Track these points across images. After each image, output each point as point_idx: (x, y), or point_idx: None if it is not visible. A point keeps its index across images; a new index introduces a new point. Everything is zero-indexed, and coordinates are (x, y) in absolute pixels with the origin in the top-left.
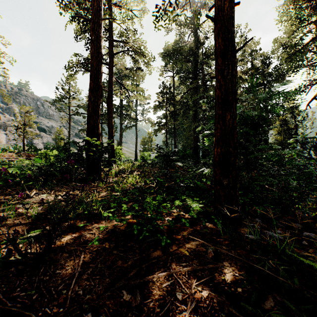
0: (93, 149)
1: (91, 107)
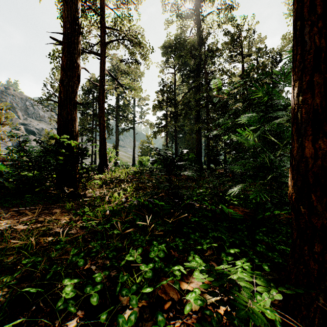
0: (61, 150)
1: (64, 92)
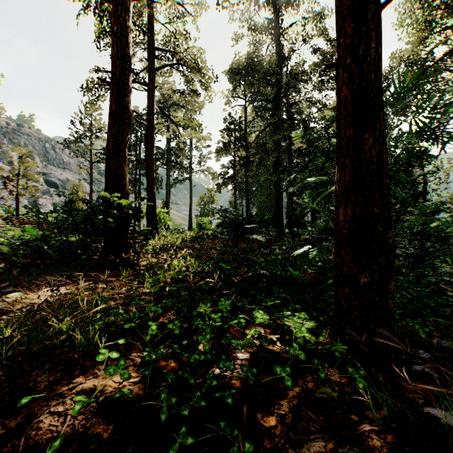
0: (113, 211)
1: (113, 143)
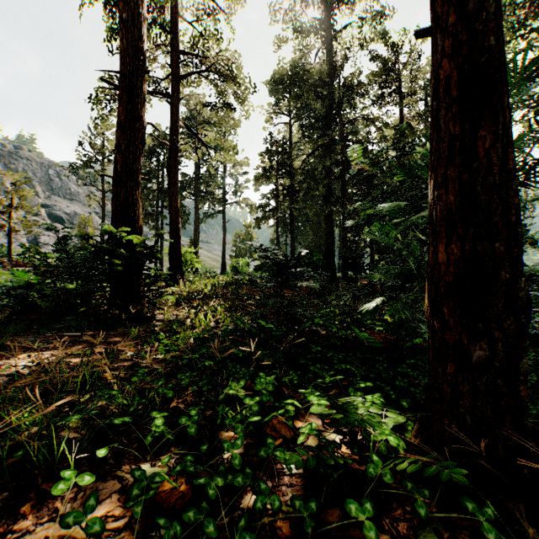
0: (120, 251)
1: (122, 162)
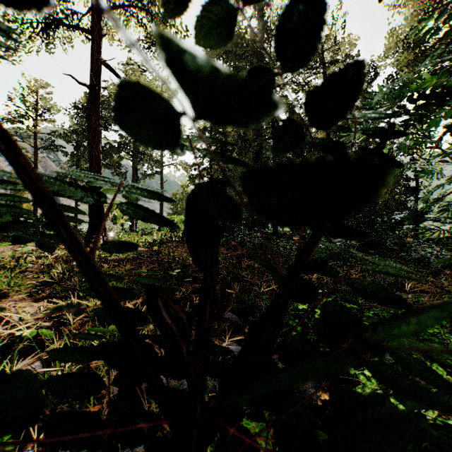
0: None
1: None
